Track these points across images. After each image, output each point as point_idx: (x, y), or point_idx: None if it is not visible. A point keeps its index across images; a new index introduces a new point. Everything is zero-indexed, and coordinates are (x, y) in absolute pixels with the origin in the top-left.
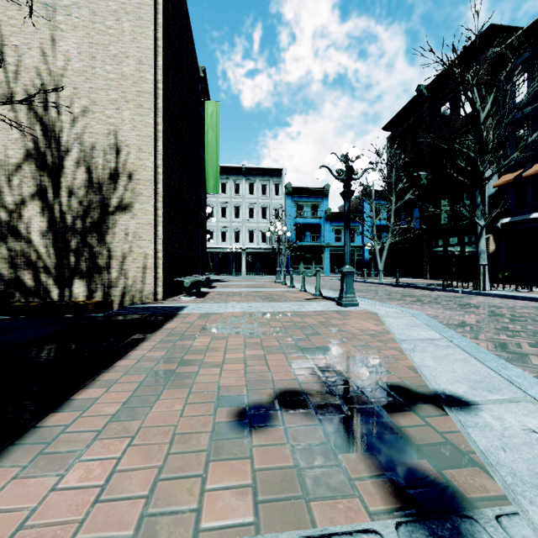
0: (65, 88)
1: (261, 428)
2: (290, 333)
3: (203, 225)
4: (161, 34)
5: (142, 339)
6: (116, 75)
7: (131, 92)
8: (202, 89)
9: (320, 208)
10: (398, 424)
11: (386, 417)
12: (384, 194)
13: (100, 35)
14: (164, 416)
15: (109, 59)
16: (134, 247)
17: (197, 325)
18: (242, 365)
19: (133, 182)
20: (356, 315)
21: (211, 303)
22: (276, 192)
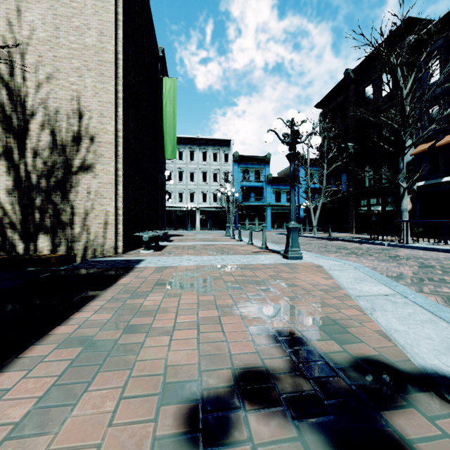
0: (31, 56)
1: (220, 443)
2: (243, 288)
3: (162, 187)
4: (122, 9)
5: (92, 296)
6: (79, 45)
7: (93, 61)
8: (161, 67)
9: (263, 174)
10: (402, 430)
11: (380, 415)
12: (316, 162)
13: (63, 8)
14: (88, 421)
15: (72, 30)
16: (95, 205)
17: (152, 280)
18: (195, 330)
19: (95, 145)
20: (303, 268)
21: (167, 257)
22: (226, 159)
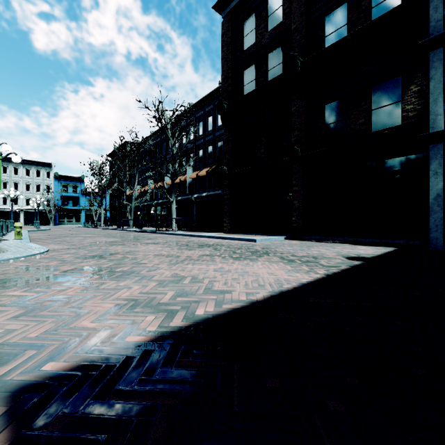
0: None
1: None
2: None
3: None
4: None
5: None
6: None
7: None
8: None
9: (79, 188)
10: None
11: None
12: None
13: None
14: None
15: None
16: None
17: None
18: None
19: None
20: None
21: None
22: (48, 176)
